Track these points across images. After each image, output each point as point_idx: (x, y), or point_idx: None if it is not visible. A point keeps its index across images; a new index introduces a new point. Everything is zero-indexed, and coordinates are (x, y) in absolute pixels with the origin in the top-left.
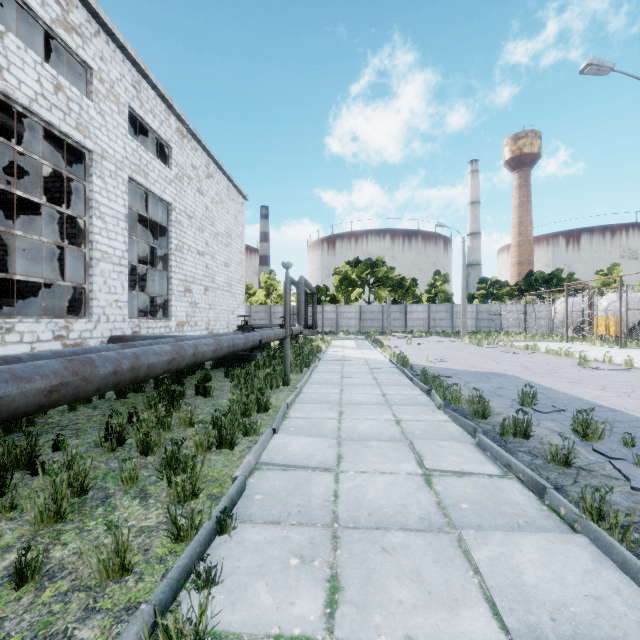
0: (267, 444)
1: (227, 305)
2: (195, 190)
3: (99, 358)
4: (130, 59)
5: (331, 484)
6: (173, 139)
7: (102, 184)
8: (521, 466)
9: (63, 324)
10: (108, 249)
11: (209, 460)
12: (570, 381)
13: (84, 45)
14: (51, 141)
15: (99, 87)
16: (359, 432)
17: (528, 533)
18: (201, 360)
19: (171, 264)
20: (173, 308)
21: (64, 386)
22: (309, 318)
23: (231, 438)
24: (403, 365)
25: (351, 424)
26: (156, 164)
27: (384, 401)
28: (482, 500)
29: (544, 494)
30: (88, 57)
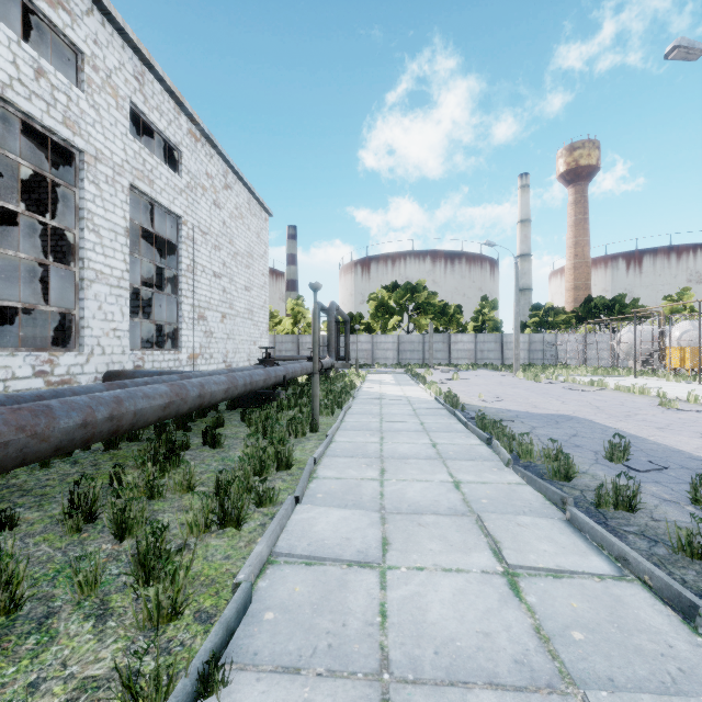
0: (287, 520)
1: (248, 335)
2: (210, 202)
3: (62, 405)
4: (131, 45)
5: (375, 591)
6: (184, 142)
7: (96, 191)
8: (646, 564)
9: (46, 357)
10: (104, 268)
11: (206, 547)
12: (657, 426)
13: (73, 24)
14: (33, 138)
15: (92, 76)
16: (408, 500)
17: (696, 700)
18: (209, 402)
19: (181, 287)
20: (184, 338)
21: (1, 447)
22: (341, 349)
23: (238, 513)
24: (453, 405)
25: (397, 488)
26: (163, 170)
27: (435, 454)
28: (601, 624)
29: (693, 615)
30: (78, 39)
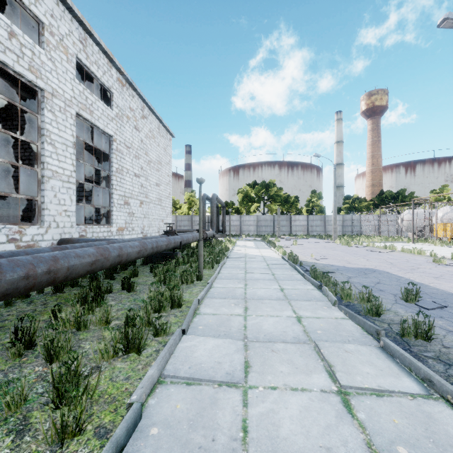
0: (175, 347)
1: (158, 215)
2: (132, 127)
3: (9, 263)
4: (77, 19)
5: (239, 408)
6: (114, 86)
7: (52, 117)
8: (449, 386)
9: (16, 229)
10: (58, 169)
11: (113, 369)
12: (434, 276)
13: (36, 3)
14: (9, 80)
15: (50, 38)
16: (264, 331)
17: None
18: (126, 260)
19: (112, 183)
20: (114, 217)
21: None
22: (220, 225)
23: (139, 342)
24: (294, 262)
25: (256, 322)
26: (100, 104)
27: (283, 296)
28: (419, 439)
29: None
30: (40, 13)
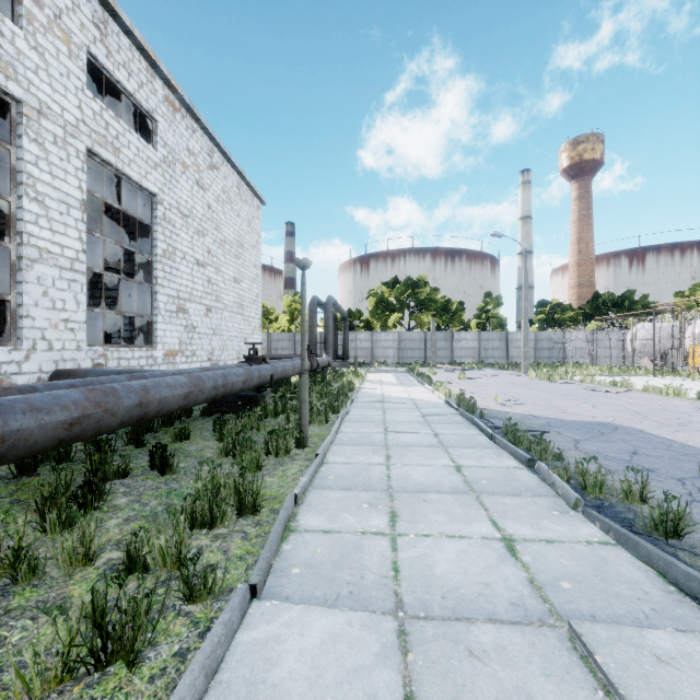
0: (227, 645)
1: (237, 330)
2: (192, 182)
3: None
4: None
5: None
6: (159, 110)
7: (40, 152)
8: None
9: None
10: (51, 246)
11: None
12: None
13: None
14: None
15: (34, 11)
16: (440, 584)
17: None
18: (158, 412)
19: (156, 275)
20: (159, 333)
21: None
22: (340, 347)
23: (132, 638)
24: (468, 410)
25: (418, 553)
26: (133, 139)
27: (463, 484)
28: None
29: None
30: None
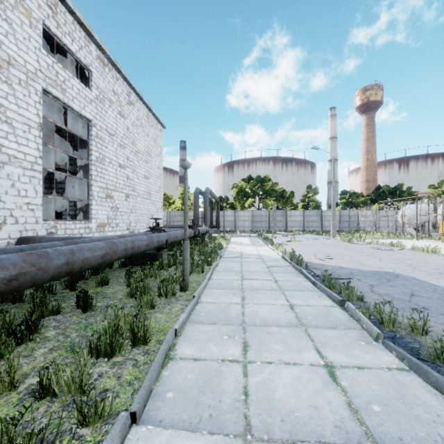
0: None
1: (147, 210)
2: (116, 112)
3: None
4: None
5: None
6: (93, 65)
7: (9, 90)
8: None
9: None
10: (17, 154)
11: None
12: None
13: None
14: None
15: None
16: (280, 407)
17: None
18: (82, 268)
19: (91, 173)
20: (93, 211)
21: None
22: (214, 220)
23: None
24: (297, 263)
25: (263, 379)
26: (75, 83)
27: (295, 319)
28: None
29: None
30: None
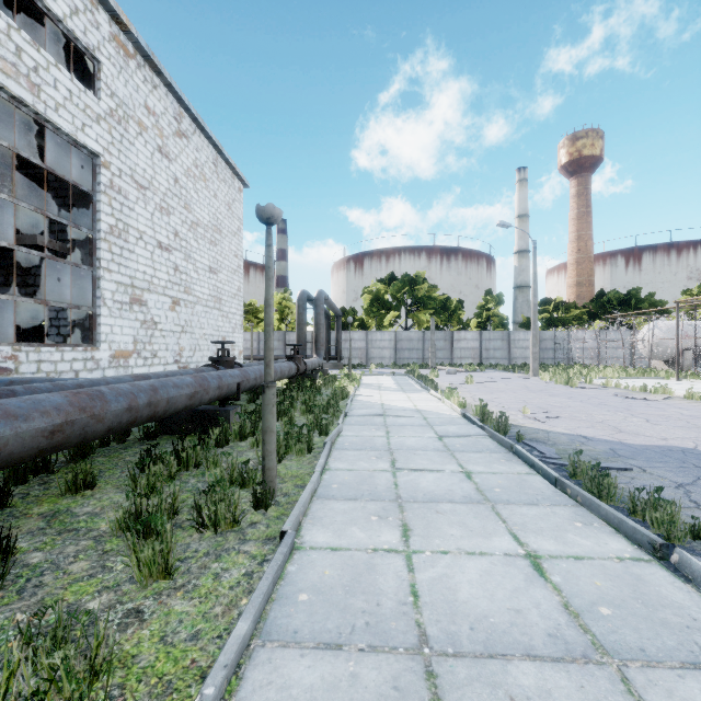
0: None
1: (214, 328)
2: (153, 147)
3: None
4: None
5: None
6: (104, 50)
7: None
8: None
9: None
10: None
11: None
12: None
13: None
14: None
15: None
16: None
17: None
18: None
19: (100, 255)
20: (104, 329)
21: None
22: (332, 347)
23: None
24: (498, 430)
25: None
26: (62, 77)
27: (569, 620)
28: None
29: None
30: None
